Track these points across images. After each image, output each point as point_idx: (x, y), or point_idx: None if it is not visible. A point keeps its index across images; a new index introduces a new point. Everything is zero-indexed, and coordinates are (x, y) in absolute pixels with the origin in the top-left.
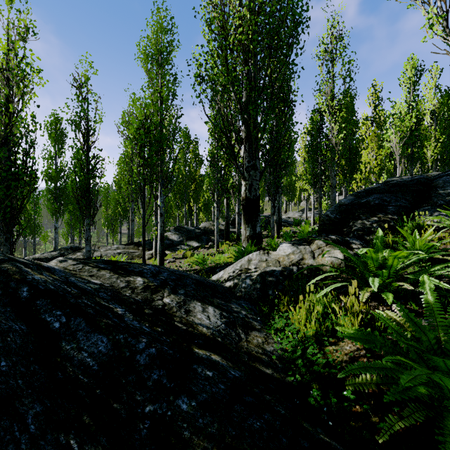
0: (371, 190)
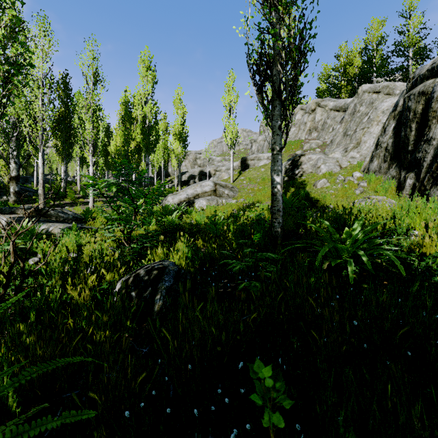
0: None
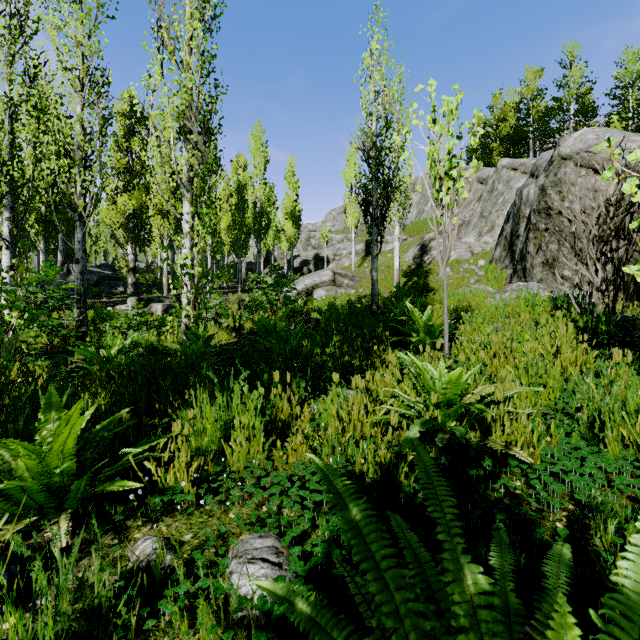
0: (102, 266)
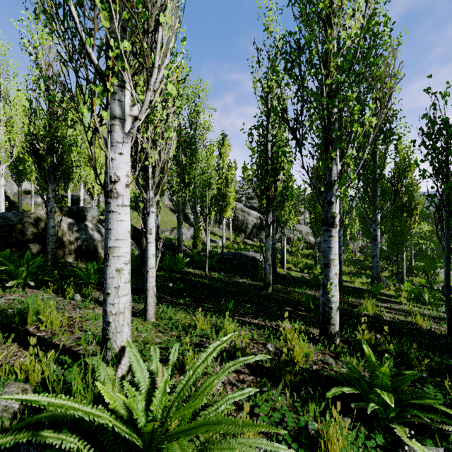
0: None
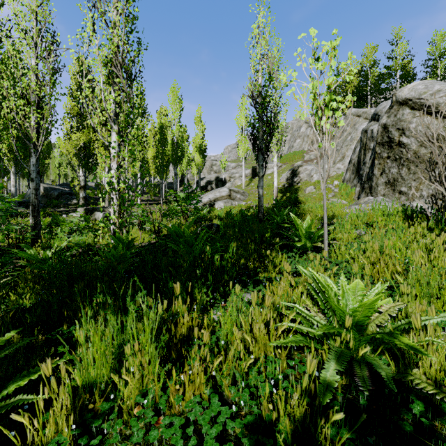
0: (63, 185)
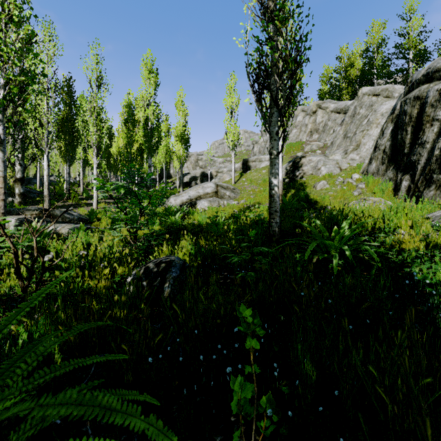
0: None
